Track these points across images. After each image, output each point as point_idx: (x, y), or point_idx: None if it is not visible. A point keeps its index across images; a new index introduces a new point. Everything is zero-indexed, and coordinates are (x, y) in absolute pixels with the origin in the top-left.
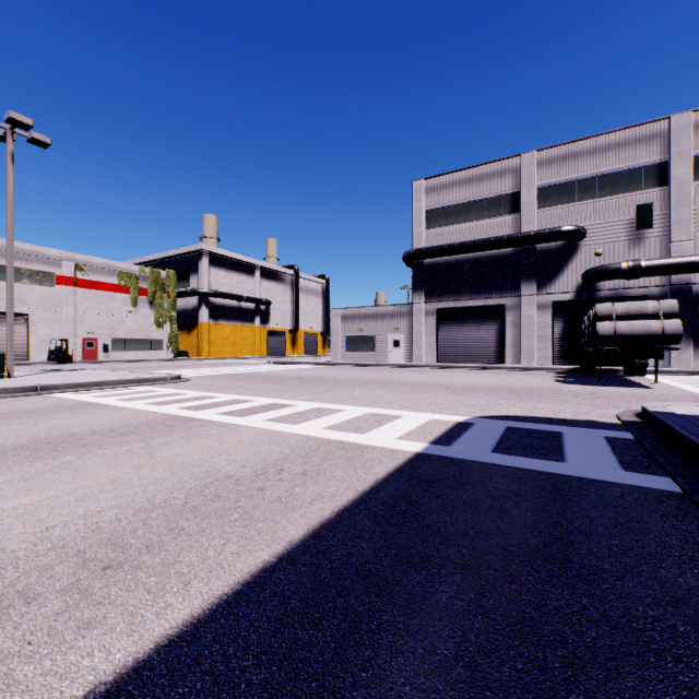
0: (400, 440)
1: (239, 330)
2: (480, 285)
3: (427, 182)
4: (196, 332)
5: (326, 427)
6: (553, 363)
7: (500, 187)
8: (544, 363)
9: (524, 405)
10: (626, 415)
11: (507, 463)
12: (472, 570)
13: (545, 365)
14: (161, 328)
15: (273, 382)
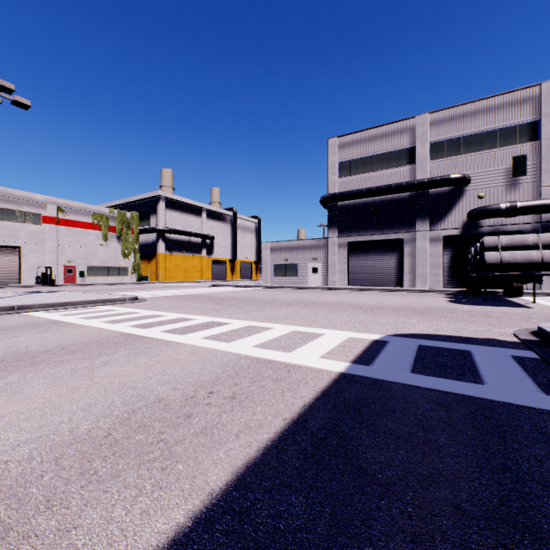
0: (323, 359)
1: (189, 259)
2: (383, 223)
3: (340, 140)
4: (154, 261)
5: (255, 345)
6: (443, 286)
7: (400, 143)
8: (436, 286)
9: (428, 324)
10: (523, 334)
11: (428, 385)
12: (425, 544)
13: (436, 288)
14: (126, 258)
15: (214, 302)
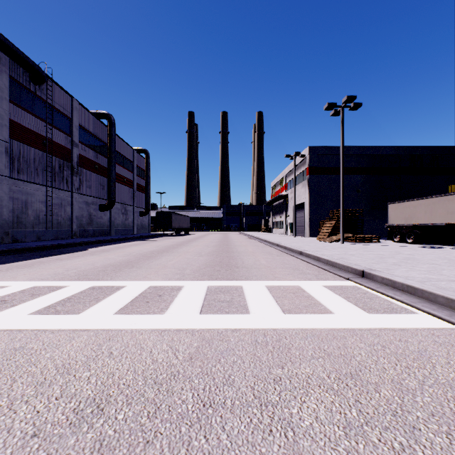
0: None
1: None
2: None
3: None
4: None
5: None
6: None
7: None
8: None
9: None
10: None
11: None
12: None
13: None
14: None
15: None
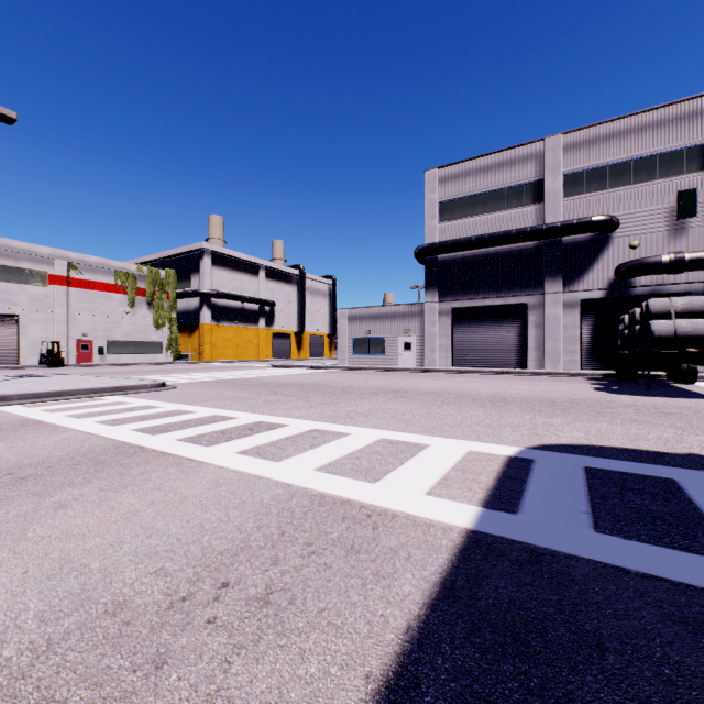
0: (433, 498)
1: (243, 332)
2: (499, 282)
3: (441, 172)
4: (197, 334)
5: (320, 467)
6: (581, 367)
7: (522, 174)
8: (571, 367)
9: (583, 427)
10: None
11: (642, 566)
12: None
13: (572, 370)
14: (160, 330)
15: (268, 391)
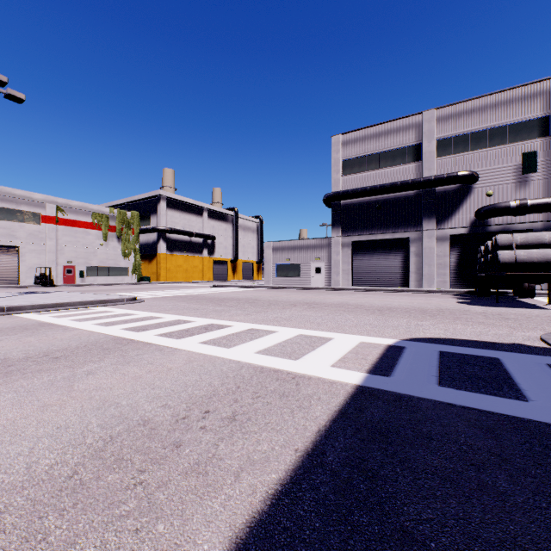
0: (335, 368)
1: (190, 260)
2: (387, 222)
3: (343, 137)
4: (155, 261)
5: (258, 351)
6: (450, 286)
7: (405, 139)
8: (442, 286)
9: (444, 327)
10: None
11: (463, 402)
12: None
13: (443, 288)
14: (126, 258)
15: (214, 303)
